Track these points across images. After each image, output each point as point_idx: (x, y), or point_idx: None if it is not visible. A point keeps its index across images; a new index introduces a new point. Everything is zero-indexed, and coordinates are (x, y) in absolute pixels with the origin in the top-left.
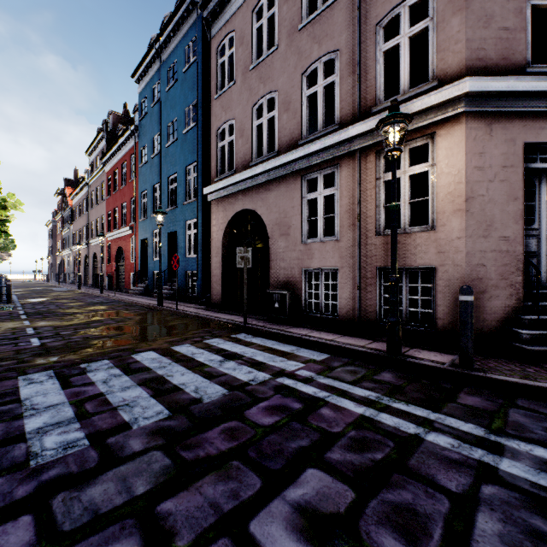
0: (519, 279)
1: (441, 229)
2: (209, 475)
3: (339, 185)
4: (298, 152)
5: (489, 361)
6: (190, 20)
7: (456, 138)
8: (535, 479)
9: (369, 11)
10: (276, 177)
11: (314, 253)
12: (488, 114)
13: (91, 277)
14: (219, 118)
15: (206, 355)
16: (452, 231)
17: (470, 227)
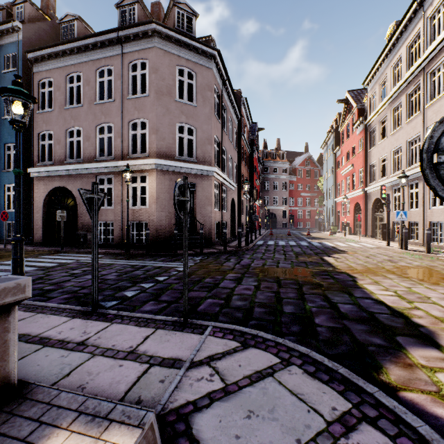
0: (174, 225)
1: (150, 208)
2: (58, 271)
3: (114, 185)
4: (94, 165)
5: (158, 251)
6: (10, 38)
7: (154, 177)
8: (135, 264)
9: (126, 115)
10: (82, 173)
11: (102, 214)
12: (164, 170)
13: None
14: (41, 126)
15: (44, 260)
16: (153, 209)
17: (158, 208)
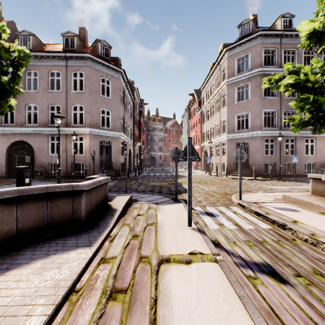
0: (99, 165)
1: (85, 155)
2: None
3: (62, 141)
4: (48, 129)
5: None
6: None
7: (88, 138)
8: None
9: (70, 101)
10: (38, 133)
11: (53, 158)
12: (94, 134)
13: None
14: None
15: None
16: (87, 156)
17: (90, 155)
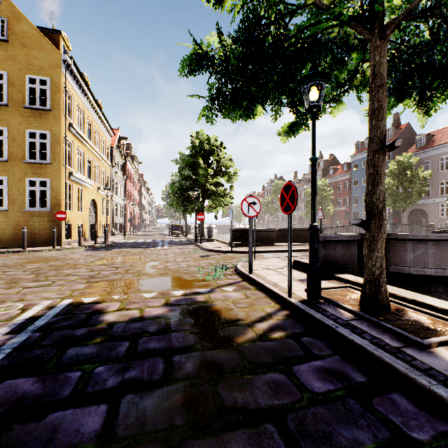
0: None
1: None
2: None
3: None
4: (438, 199)
5: None
6: None
7: None
8: None
9: None
10: (430, 202)
11: (442, 219)
12: None
13: (306, 225)
14: None
15: None
16: None
17: None
